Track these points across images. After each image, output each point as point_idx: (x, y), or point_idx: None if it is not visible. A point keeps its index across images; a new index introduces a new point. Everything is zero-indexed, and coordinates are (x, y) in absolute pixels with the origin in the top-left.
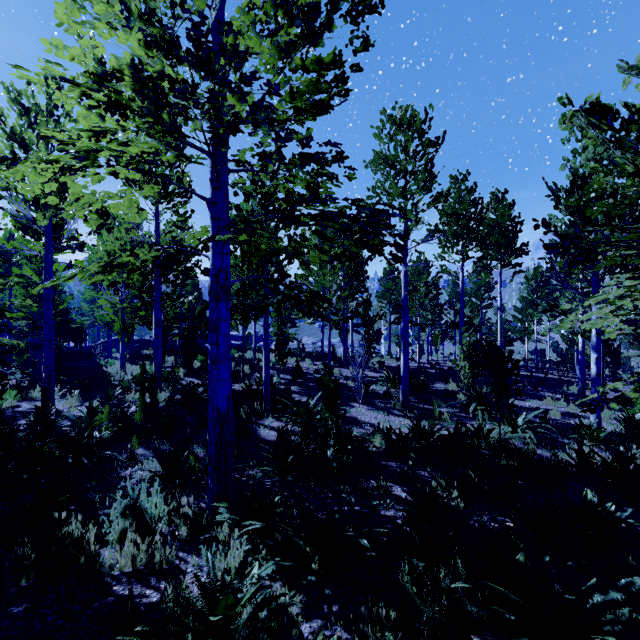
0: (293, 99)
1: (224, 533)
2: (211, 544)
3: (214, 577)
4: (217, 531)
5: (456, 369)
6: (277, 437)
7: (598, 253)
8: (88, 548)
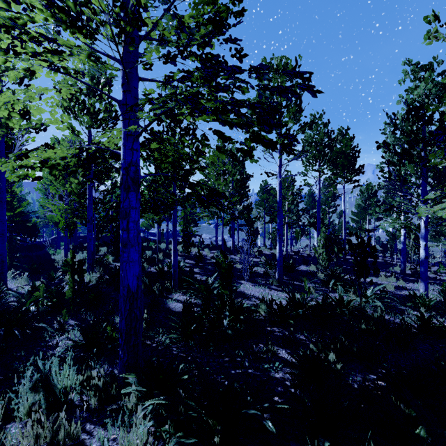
0: None
1: (131, 403)
2: (118, 414)
3: None
4: (124, 401)
5: (312, 255)
6: (182, 308)
7: None
8: None
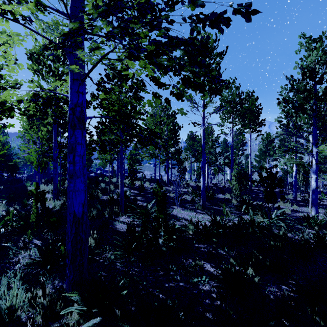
0: None
1: (72, 321)
2: None
3: None
4: (67, 319)
5: (227, 187)
6: (127, 229)
7: None
8: None
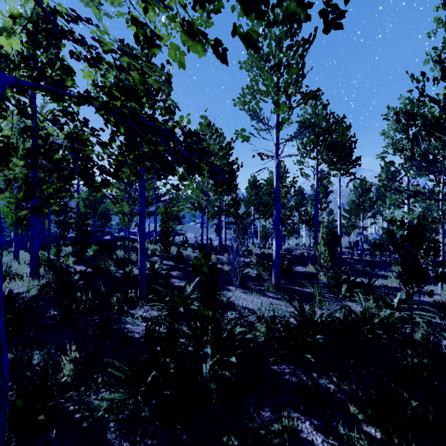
0: None
1: None
2: None
3: None
4: None
5: (305, 255)
6: (145, 333)
7: None
8: None
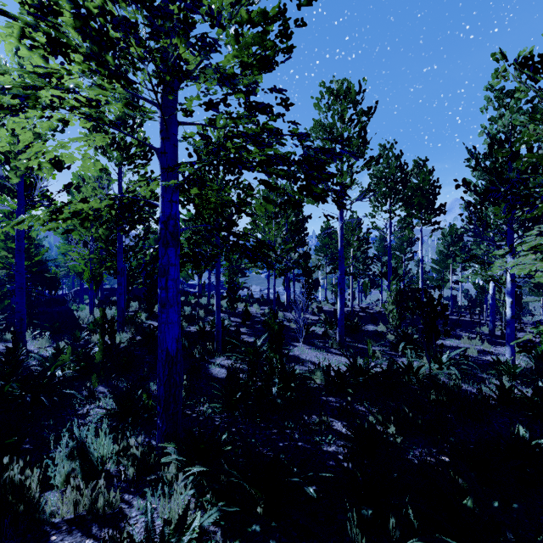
0: (238, 43)
1: (171, 474)
2: (158, 485)
3: (152, 532)
4: (164, 471)
5: (383, 313)
6: (227, 375)
7: (537, 198)
8: (29, 494)
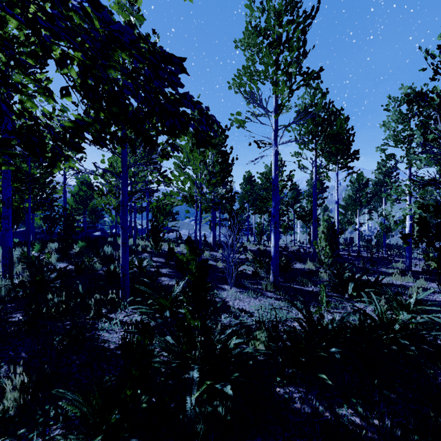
0: None
1: None
2: None
3: None
4: None
5: (302, 251)
6: (121, 344)
7: None
8: None
